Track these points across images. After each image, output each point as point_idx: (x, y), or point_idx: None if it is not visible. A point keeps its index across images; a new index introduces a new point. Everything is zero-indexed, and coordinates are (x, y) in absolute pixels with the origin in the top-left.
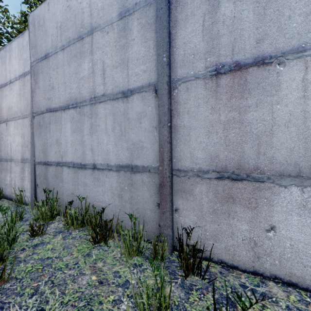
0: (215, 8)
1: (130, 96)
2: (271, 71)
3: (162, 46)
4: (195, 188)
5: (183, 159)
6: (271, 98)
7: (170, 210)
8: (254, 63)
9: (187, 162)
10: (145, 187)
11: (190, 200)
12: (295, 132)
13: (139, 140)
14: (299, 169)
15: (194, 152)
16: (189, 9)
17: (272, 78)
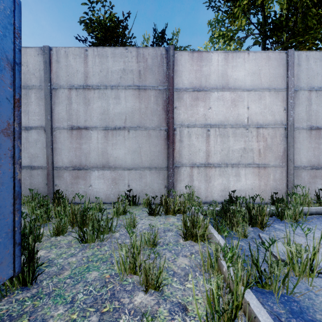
0: (71, 104)
1: (30, 130)
2: (89, 132)
3: (48, 111)
4: (64, 174)
5: (59, 162)
6: (89, 141)
7: (52, 185)
8: (84, 128)
9: (61, 163)
10: (39, 176)
11: (62, 180)
12: (96, 153)
13: (35, 153)
14: (97, 165)
15: (63, 159)
16: (60, 99)
17: (89, 134)
